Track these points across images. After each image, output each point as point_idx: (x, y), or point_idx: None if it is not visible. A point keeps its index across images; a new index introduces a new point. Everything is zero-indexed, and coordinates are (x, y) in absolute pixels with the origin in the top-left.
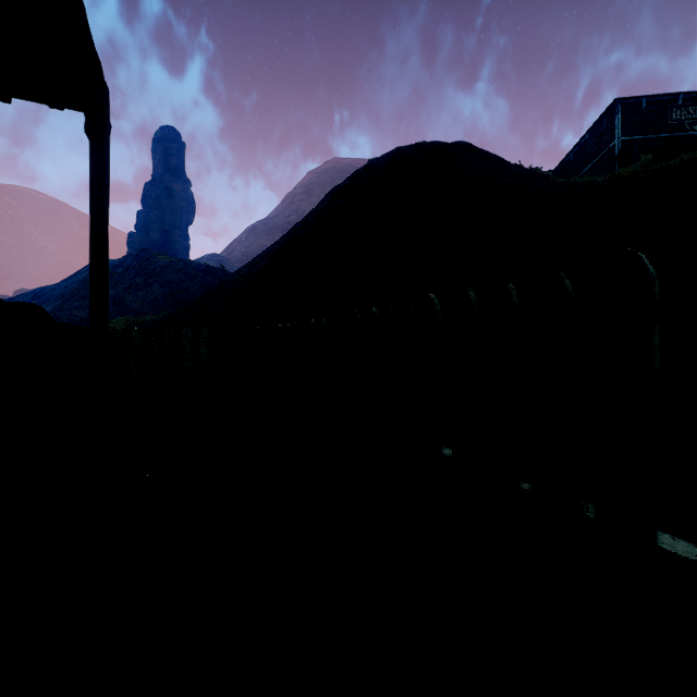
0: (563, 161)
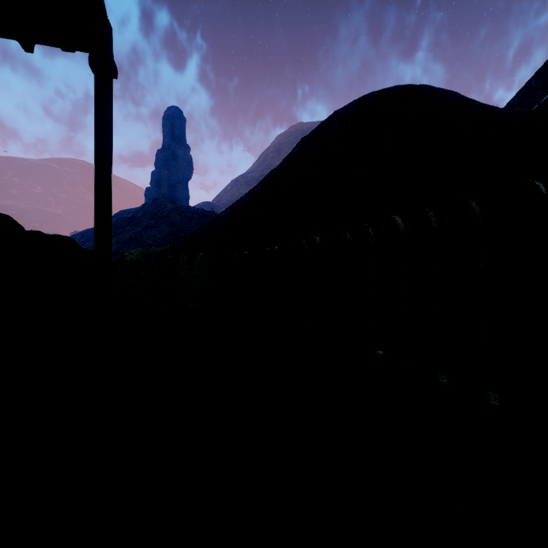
0: (507, 106)
